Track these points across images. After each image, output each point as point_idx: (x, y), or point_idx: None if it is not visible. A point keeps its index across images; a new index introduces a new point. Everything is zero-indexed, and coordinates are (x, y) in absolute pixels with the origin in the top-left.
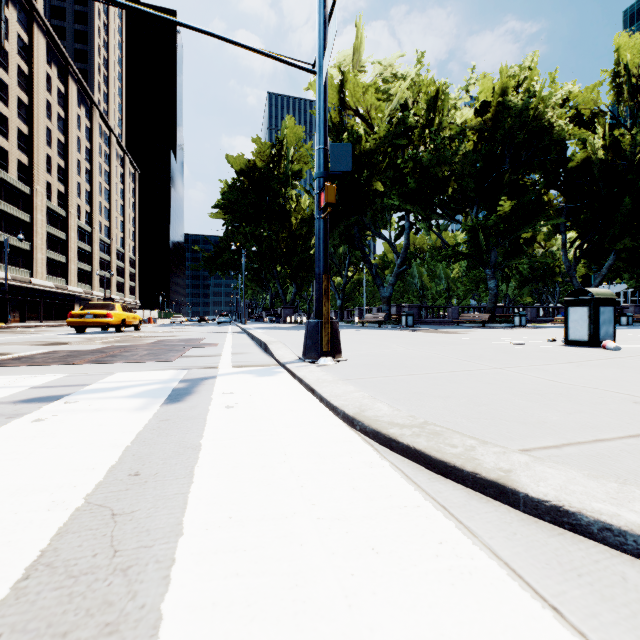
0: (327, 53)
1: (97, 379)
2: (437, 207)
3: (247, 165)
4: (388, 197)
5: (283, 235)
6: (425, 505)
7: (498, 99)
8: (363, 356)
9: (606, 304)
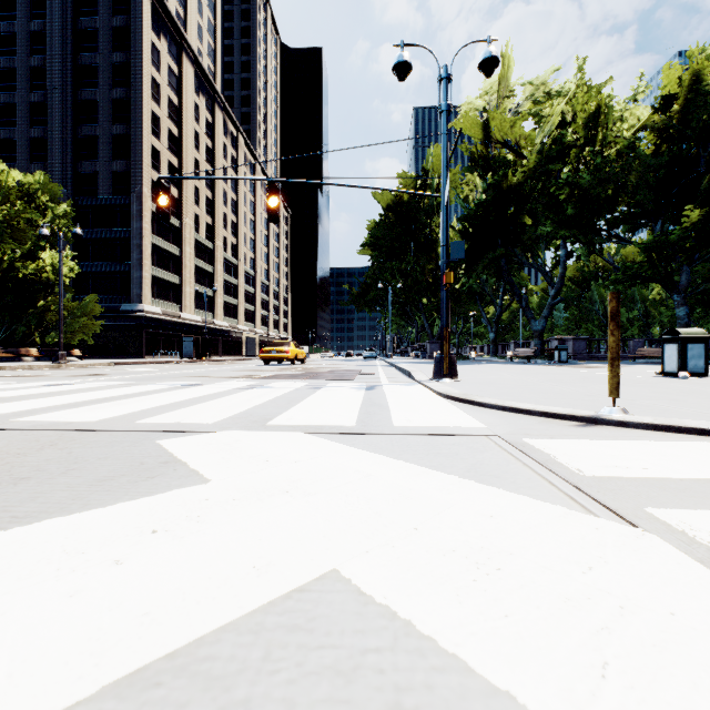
0: (446, 190)
1: (325, 384)
2: (601, 229)
3: (392, 201)
4: (541, 224)
5: (429, 267)
6: (448, 403)
7: (689, 89)
8: (474, 379)
9: (695, 342)
